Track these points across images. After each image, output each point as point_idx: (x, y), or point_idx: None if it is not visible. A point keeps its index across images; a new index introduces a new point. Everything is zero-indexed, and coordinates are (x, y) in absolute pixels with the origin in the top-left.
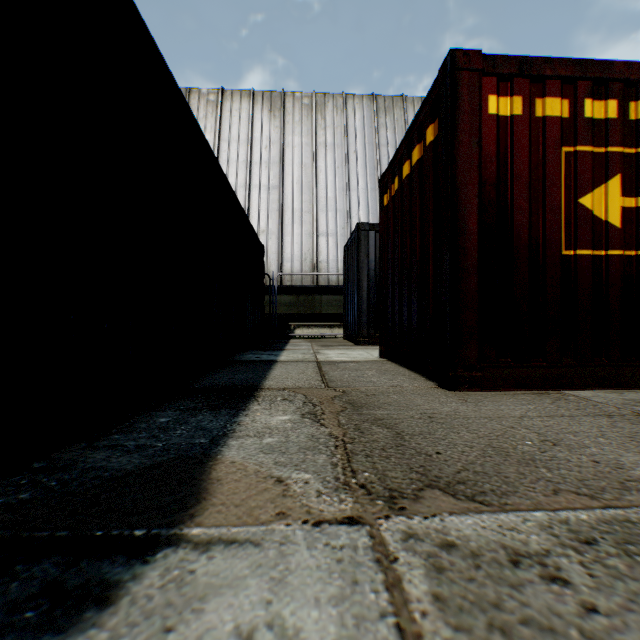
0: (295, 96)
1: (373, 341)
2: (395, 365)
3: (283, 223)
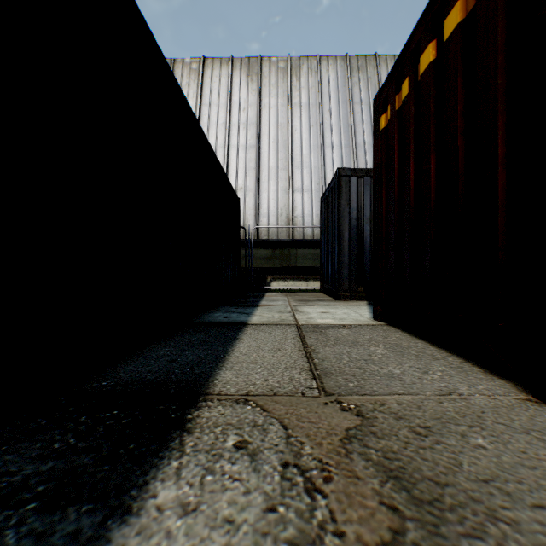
0: (271, 61)
1: (355, 296)
2: (404, 334)
3: (260, 180)
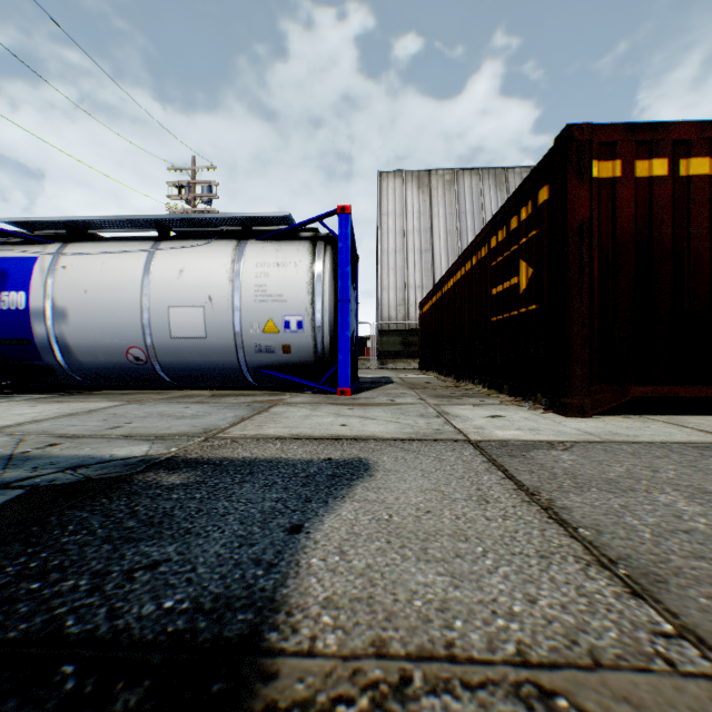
0: (515, 172)
1: None
2: None
3: None
